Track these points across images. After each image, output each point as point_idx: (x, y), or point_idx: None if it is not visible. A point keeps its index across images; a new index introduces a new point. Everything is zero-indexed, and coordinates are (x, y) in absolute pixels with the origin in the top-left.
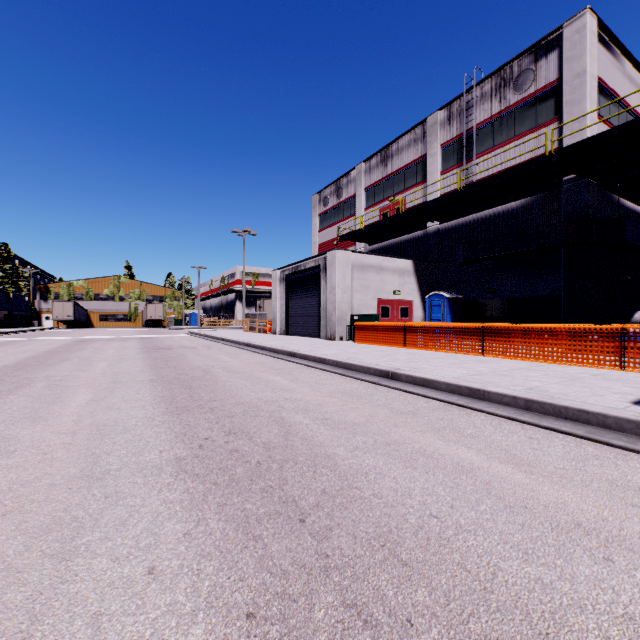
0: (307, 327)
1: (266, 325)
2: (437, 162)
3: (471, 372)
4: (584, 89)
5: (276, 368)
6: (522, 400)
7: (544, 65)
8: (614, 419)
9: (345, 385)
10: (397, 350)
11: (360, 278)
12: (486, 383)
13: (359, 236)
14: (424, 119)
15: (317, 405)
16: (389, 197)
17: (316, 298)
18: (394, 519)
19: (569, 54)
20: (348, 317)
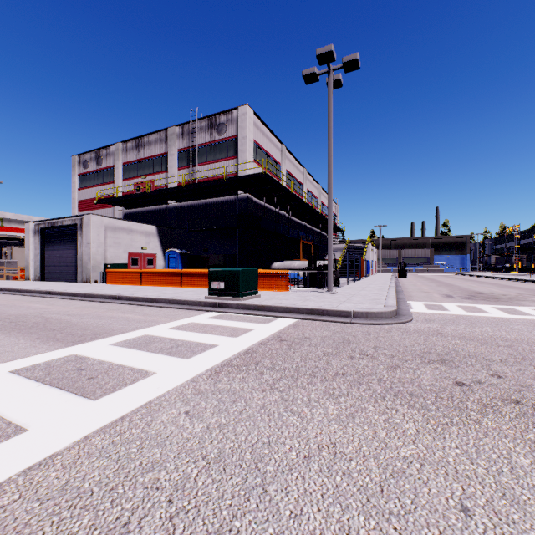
0: (65, 273)
1: (17, 272)
2: (175, 161)
3: (162, 293)
4: (246, 146)
5: (35, 301)
6: (168, 300)
7: (231, 125)
8: (190, 301)
9: (87, 304)
10: (134, 287)
11: (113, 237)
12: (161, 296)
13: (116, 201)
14: (167, 128)
15: (66, 311)
16: (142, 175)
17: (74, 250)
18: (89, 326)
19: (240, 125)
20: (102, 265)
